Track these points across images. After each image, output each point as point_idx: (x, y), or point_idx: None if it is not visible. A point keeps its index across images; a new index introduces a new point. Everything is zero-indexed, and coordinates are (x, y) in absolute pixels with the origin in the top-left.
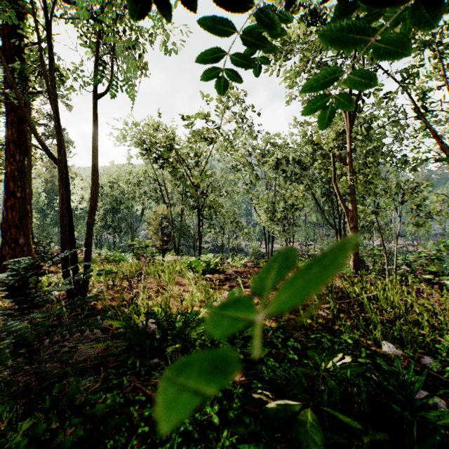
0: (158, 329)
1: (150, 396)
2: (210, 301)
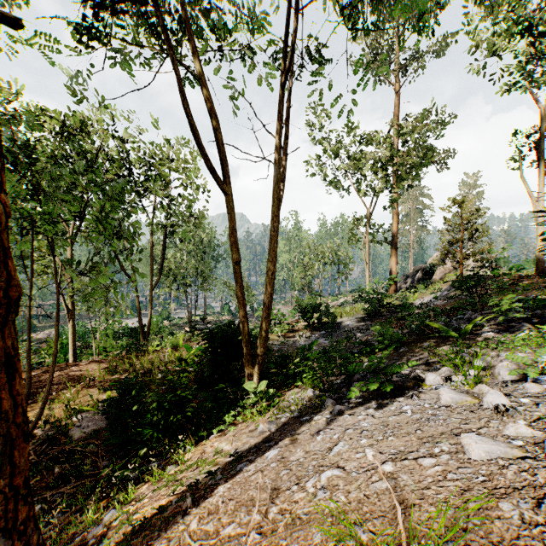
0: (99, 410)
1: (138, 413)
2: (70, 402)
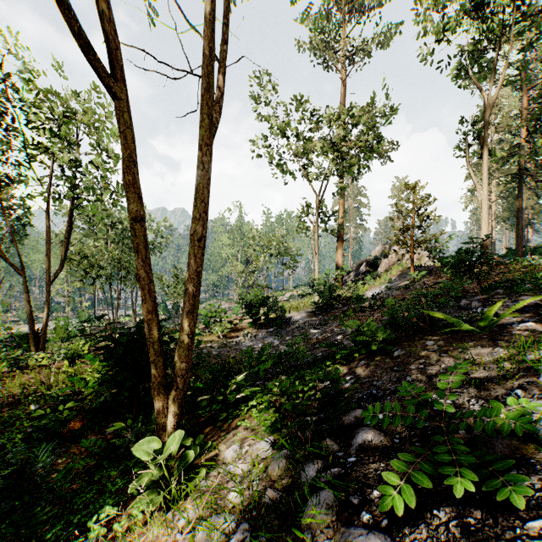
0: None
1: None
2: None
